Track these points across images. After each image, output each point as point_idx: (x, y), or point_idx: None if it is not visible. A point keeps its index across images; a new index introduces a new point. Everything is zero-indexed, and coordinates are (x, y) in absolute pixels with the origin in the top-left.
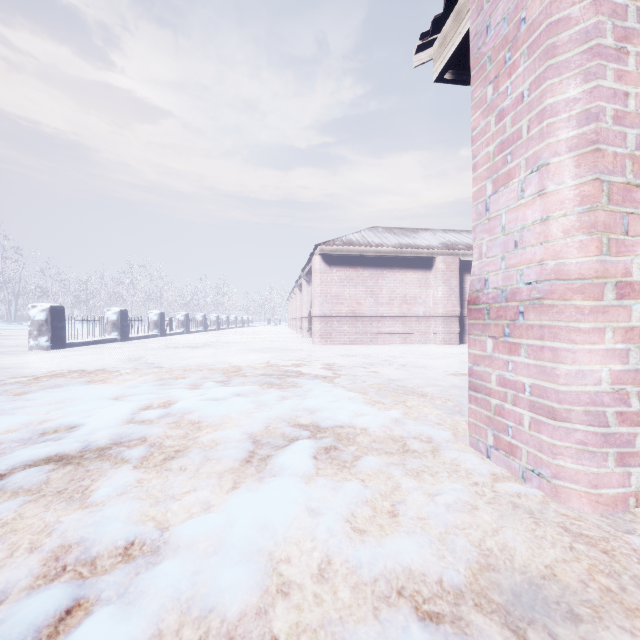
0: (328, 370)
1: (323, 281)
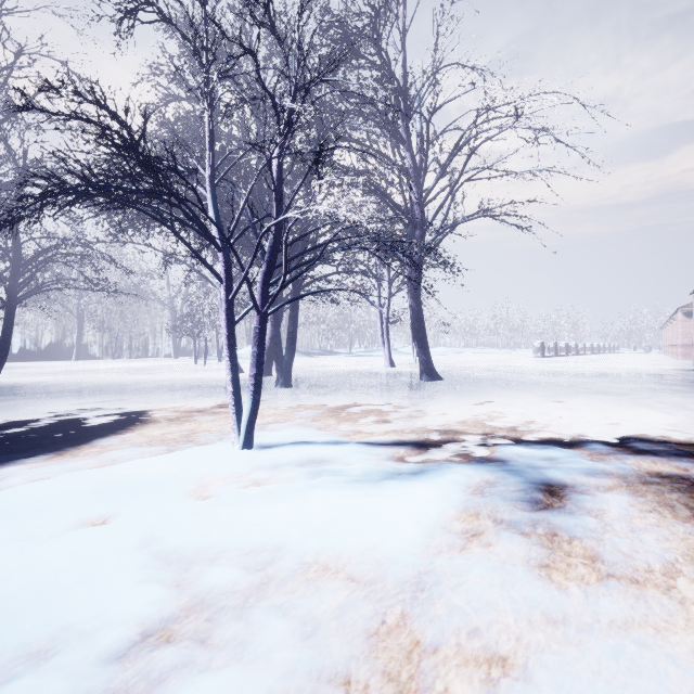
0: (674, 363)
1: (683, 326)
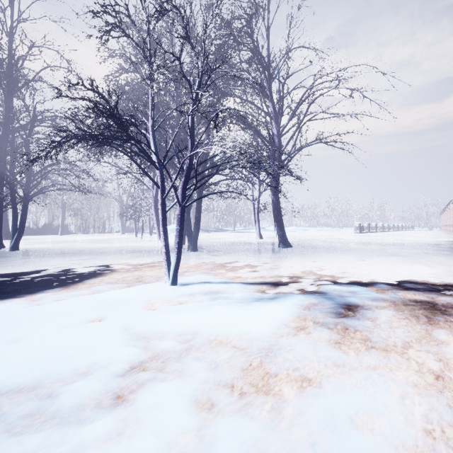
0: (447, 237)
1: None
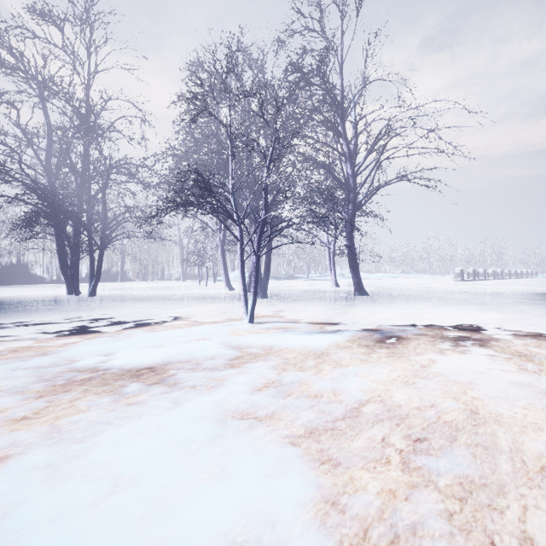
0: None
1: None
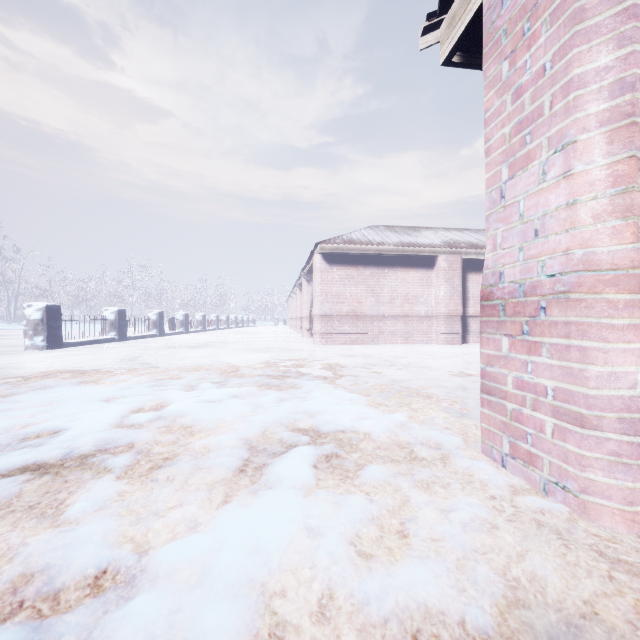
0: (329, 370)
1: (323, 280)
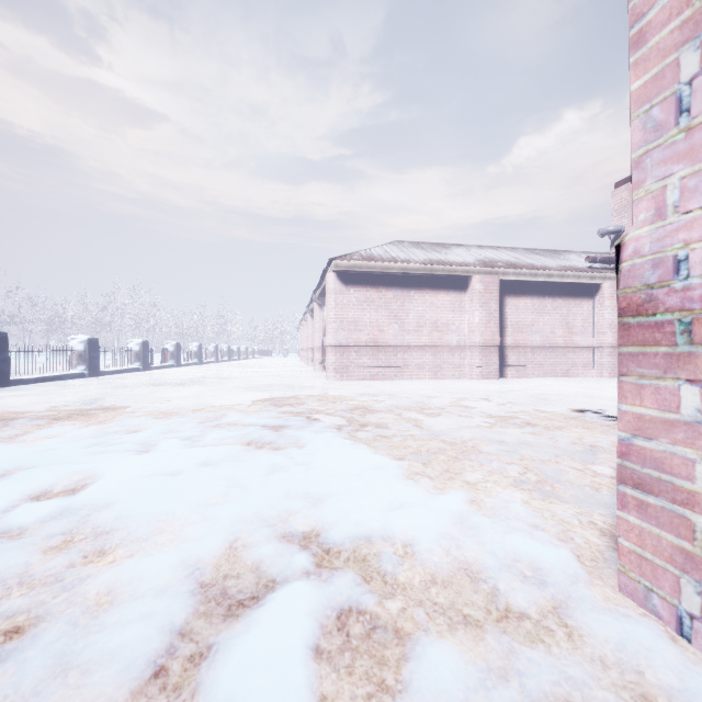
0: (344, 417)
1: (338, 303)
